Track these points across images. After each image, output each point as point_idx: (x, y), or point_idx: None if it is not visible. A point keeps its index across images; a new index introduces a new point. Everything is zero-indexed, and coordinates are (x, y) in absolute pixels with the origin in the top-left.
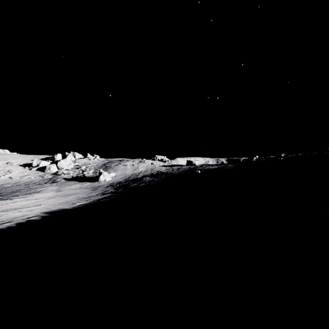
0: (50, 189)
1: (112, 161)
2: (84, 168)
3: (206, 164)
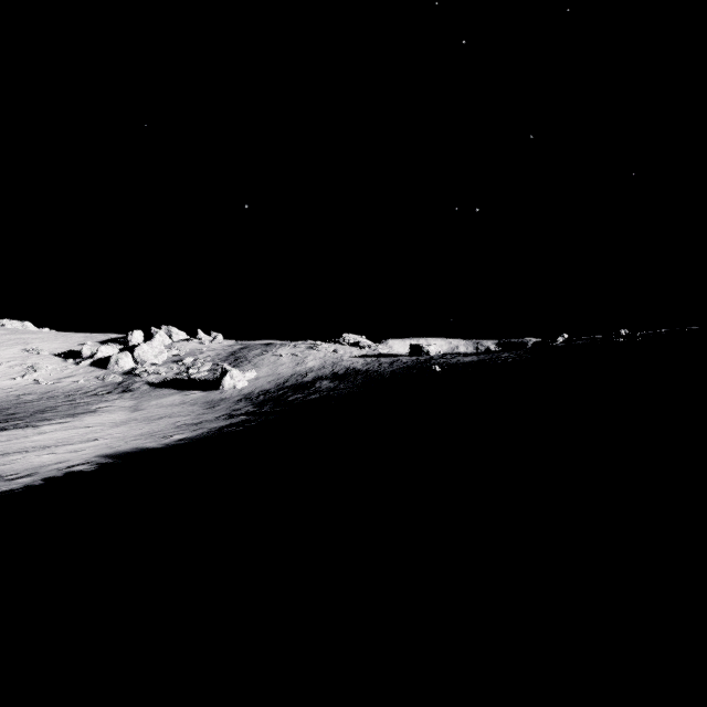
0: (117, 406)
1: (250, 347)
2: (189, 362)
3: (452, 353)
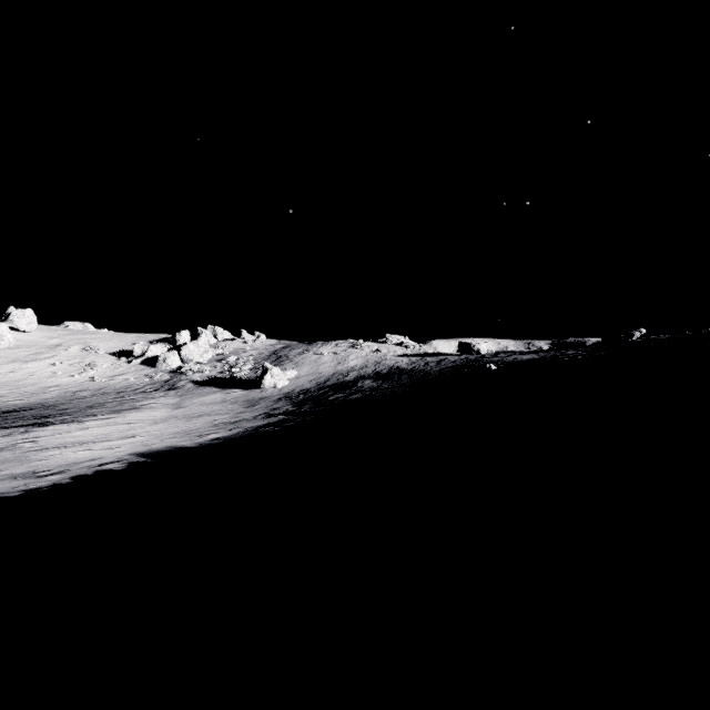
0: (161, 403)
1: (292, 346)
2: (232, 361)
3: (506, 352)
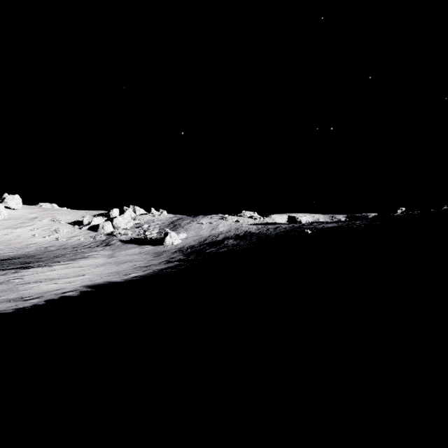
0: (101, 254)
1: (183, 218)
2: (146, 227)
3: (318, 222)
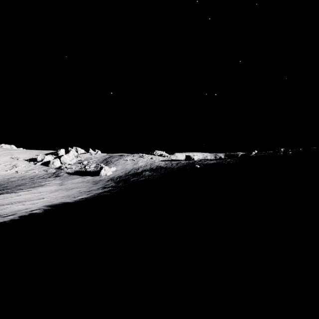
0: (53, 183)
1: (113, 156)
2: (85, 163)
3: (204, 159)
